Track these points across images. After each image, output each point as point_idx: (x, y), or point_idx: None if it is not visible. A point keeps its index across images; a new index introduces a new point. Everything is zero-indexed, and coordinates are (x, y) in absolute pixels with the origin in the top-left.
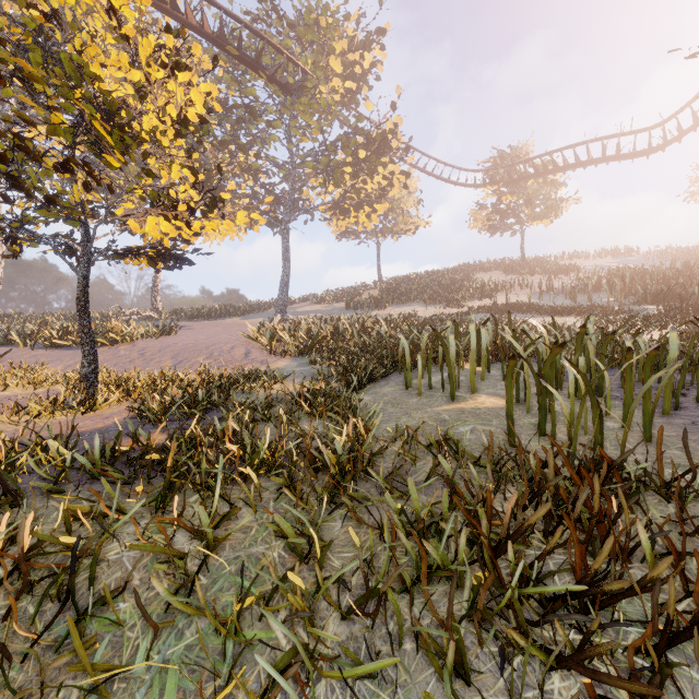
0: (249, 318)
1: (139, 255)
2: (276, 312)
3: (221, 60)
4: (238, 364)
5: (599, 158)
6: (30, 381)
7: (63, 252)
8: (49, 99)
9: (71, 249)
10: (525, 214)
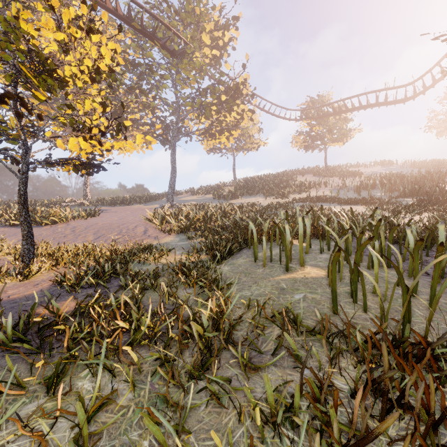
0: (149, 204)
1: (66, 164)
2: (167, 201)
3: (129, 33)
4: (139, 239)
5: (374, 104)
6: None
7: (12, 162)
8: None
9: (16, 160)
10: (327, 138)
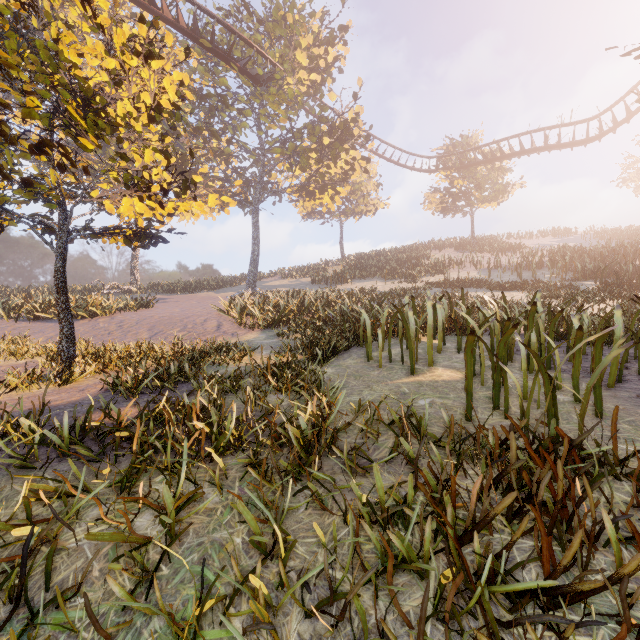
0: (222, 292)
1: (115, 234)
2: (247, 287)
3: (195, 52)
4: (210, 336)
5: (541, 147)
6: (11, 353)
7: (43, 231)
8: (24, 84)
9: (50, 228)
10: (475, 197)
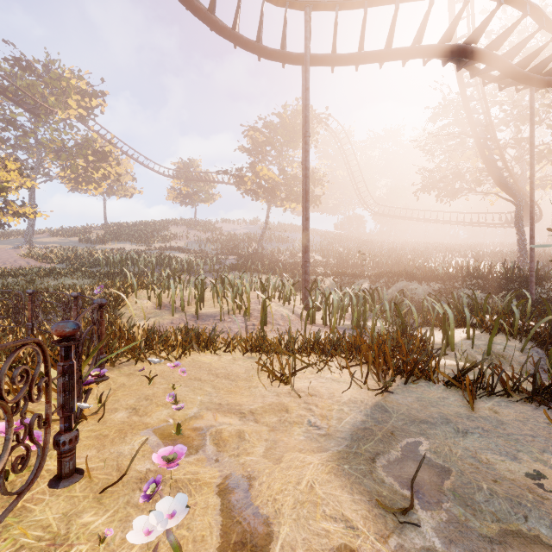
0: None
1: None
2: (25, 242)
3: None
4: (28, 266)
5: (221, 182)
6: None
7: None
8: None
9: None
10: (195, 198)
